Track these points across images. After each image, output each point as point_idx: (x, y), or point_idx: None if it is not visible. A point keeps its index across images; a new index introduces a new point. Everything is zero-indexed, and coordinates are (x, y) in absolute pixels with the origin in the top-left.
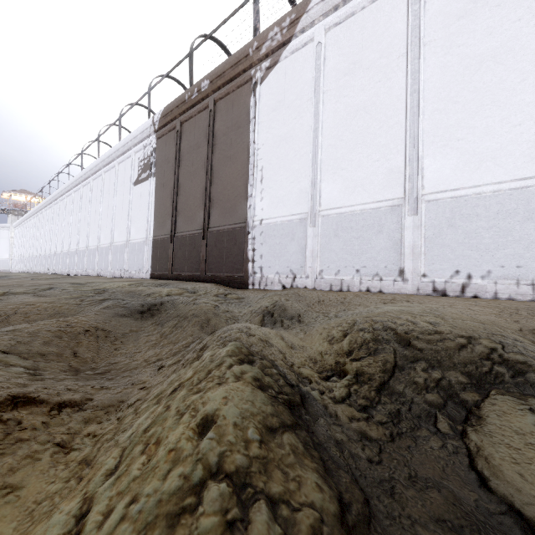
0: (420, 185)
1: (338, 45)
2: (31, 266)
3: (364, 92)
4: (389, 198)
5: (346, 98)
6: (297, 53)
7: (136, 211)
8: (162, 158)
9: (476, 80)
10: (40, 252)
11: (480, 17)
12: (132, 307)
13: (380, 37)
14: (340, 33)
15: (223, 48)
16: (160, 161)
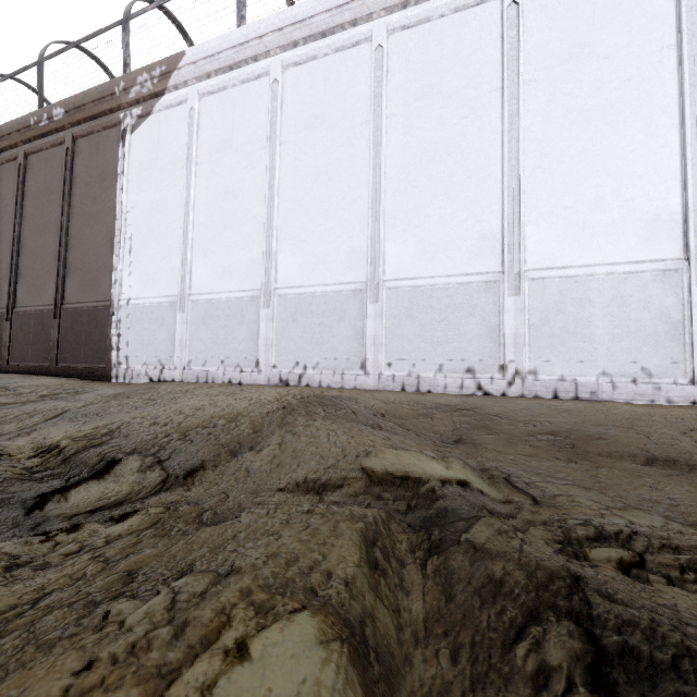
0: (273, 279)
1: (211, 116)
2: None
3: (233, 175)
4: (251, 289)
5: (217, 176)
6: (172, 110)
7: None
8: None
9: (315, 189)
10: None
11: (319, 132)
12: None
13: (248, 122)
14: (214, 103)
15: (99, 64)
16: None
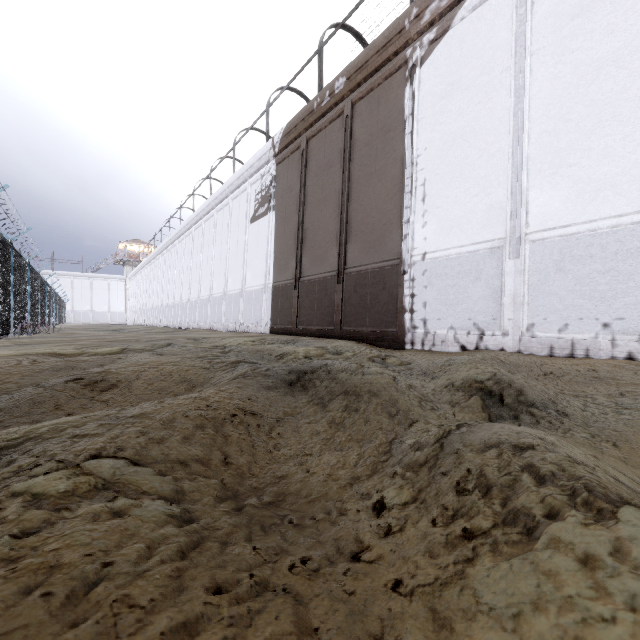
0: None
1: None
2: (144, 318)
3: (615, 35)
4: None
5: (576, 53)
6: (481, 8)
7: (253, 254)
8: (283, 187)
9: None
10: (153, 303)
11: None
12: (276, 375)
13: None
14: None
15: (358, 39)
16: (281, 191)
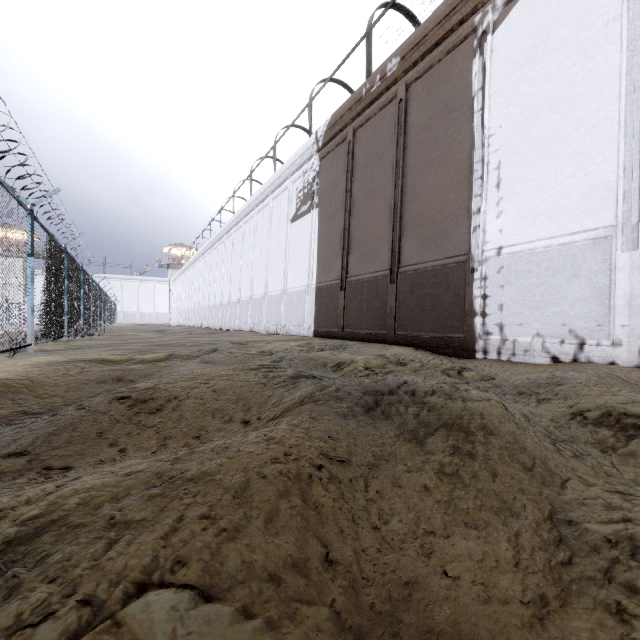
0: None
1: None
2: (187, 319)
3: None
4: None
5: None
6: None
7: (294, 254)
8: (327, 182)
9: None
10: (194, 304)
11: None
12: (349, 398)
13: None
14: None
15: (409, 18)
16: (325, 187)
